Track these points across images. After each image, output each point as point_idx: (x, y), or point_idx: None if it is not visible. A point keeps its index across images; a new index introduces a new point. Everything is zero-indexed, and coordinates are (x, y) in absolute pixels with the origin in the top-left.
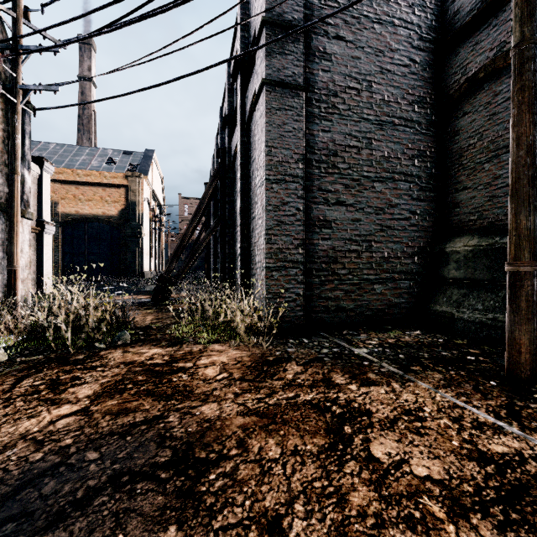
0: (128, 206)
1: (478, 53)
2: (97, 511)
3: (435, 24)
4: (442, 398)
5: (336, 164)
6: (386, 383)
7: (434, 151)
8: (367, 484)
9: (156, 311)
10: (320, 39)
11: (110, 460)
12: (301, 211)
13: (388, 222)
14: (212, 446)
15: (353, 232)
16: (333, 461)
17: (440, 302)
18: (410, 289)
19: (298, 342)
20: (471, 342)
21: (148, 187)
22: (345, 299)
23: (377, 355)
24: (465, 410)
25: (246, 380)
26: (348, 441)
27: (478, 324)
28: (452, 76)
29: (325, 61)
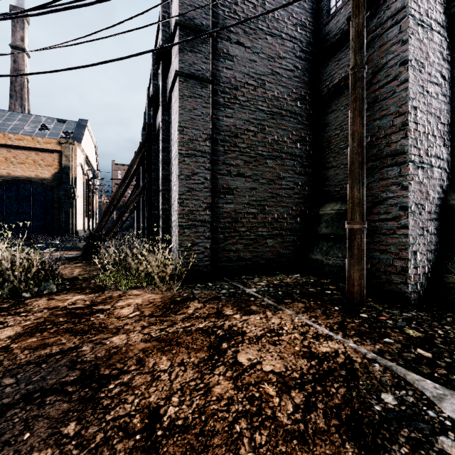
0: (62, 170)
1: (340, 67)
2: (9, 420)
3: (312, 41)
4: (299, 320)
5: (237, 144)
6: (262, 312)
7: (312, 137)
8: (228, 379)
9: (85, 265)
10: (225, 42)
11: (25, 383)
12: (208, 180)
13: (278, 191)
14: (116, 365)
15: (251, 198)
16: (208, 367)
17: (315, 252)
18: (294, 243)
19: (204, 286)
20: (332, 281)
21: (81, 153)
22: (244, 251)
23: (263, 293)
24: (311, 327)
25: (154, 316)
26: (223, 353)
27: (338, 267)
28: (324, 82)
29: (228, 61)
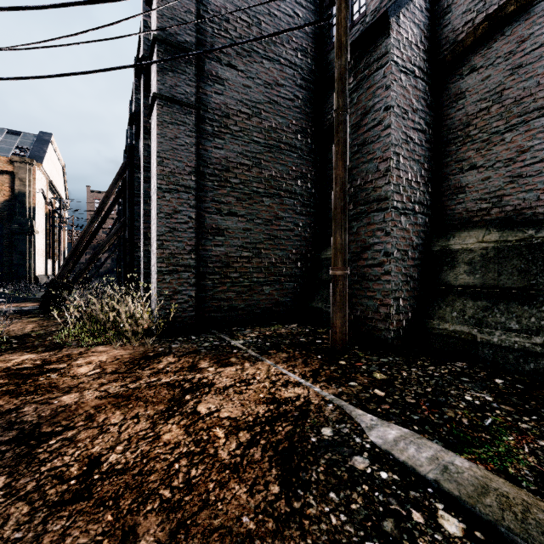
0: (15, 197)
1: None
2: None
3: (314, 69)
4: (275, 370)
5: (229, 179)
6: (241, 363)
7: (314, 174)
8: (181, 427)
9: (42, 319)
10: (214, 64)
11: None
12: (194, 219)
13: (276, 232)
14: (61, 423)
15: (244, 240)
16: (163, 418)
17: (316, 300)
18: (294, 290)
19: (185, 339)
20: (328, 330)
21: (43, 176)
22: (237, 300)
23: (249, 344)
24: (285, 375)
25: (117, 373)
26: (183, 404)
27: None
28: (326, 115)
29: (218, 85)
